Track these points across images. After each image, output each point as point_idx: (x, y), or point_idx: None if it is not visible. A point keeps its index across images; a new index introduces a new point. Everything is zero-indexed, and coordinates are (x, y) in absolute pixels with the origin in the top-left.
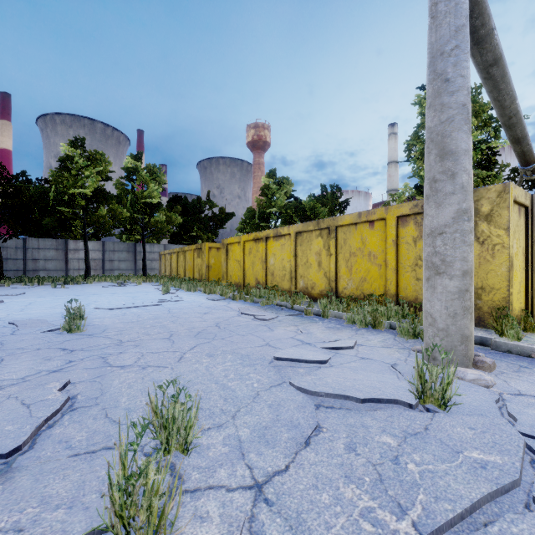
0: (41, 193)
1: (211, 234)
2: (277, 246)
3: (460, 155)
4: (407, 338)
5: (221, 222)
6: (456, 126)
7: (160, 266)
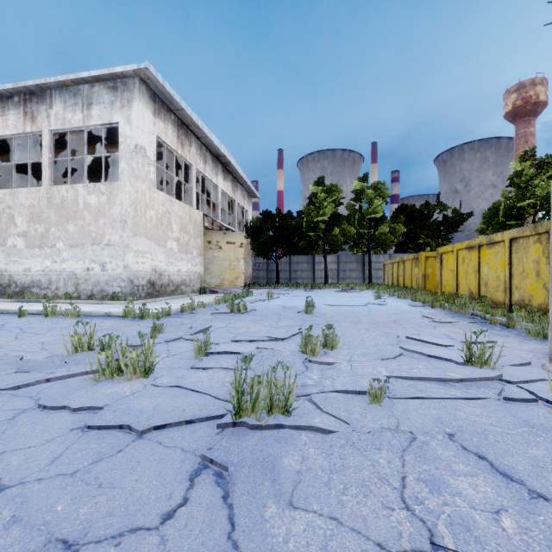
0: (298, 224)
1: (442, 240)
2: (491, 254)
3: None
4: None
5: (454, 226)
6: None
7: (384, 275)
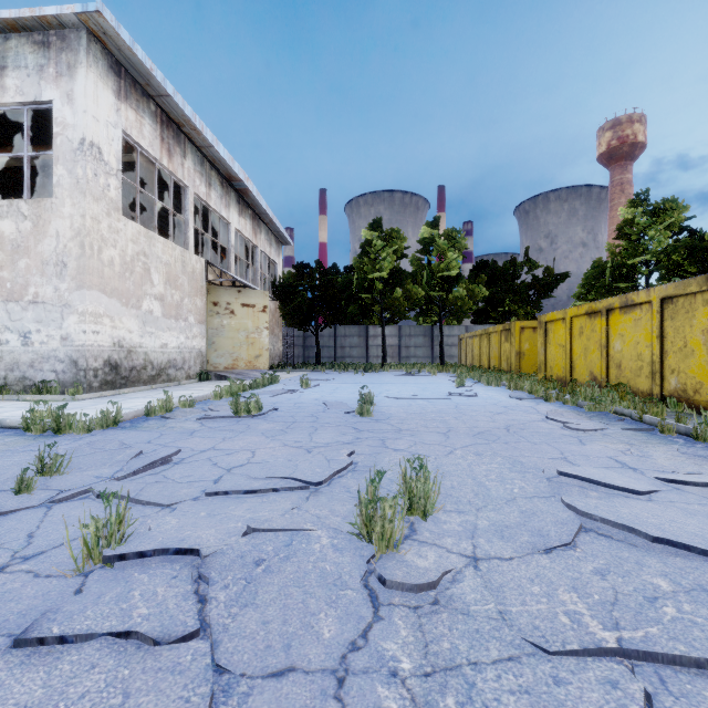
0: (346, 283)
1: (531, 307)
2: (627, 321)
3: None
4: None
5: (547, 289)
6: None
7: (460, 352)
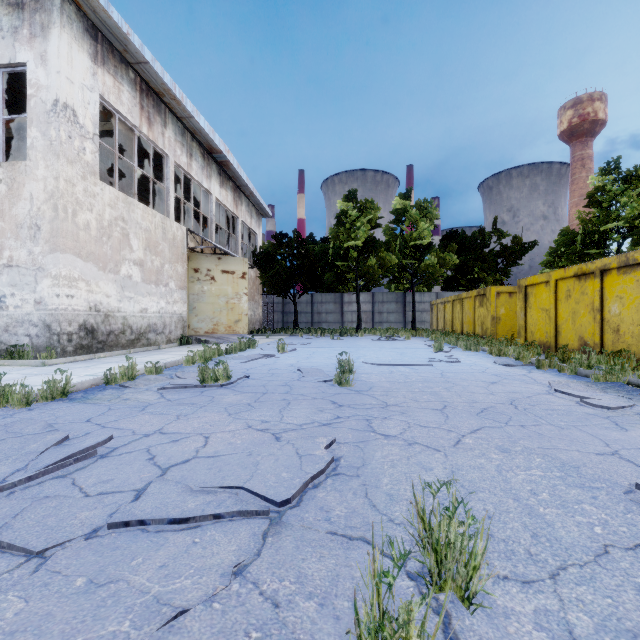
0: (323, 251)
1: (499, 275)
2: (627, 282)
3: None
4: None
5: (515, 257)
6: None
7: (431, 318)
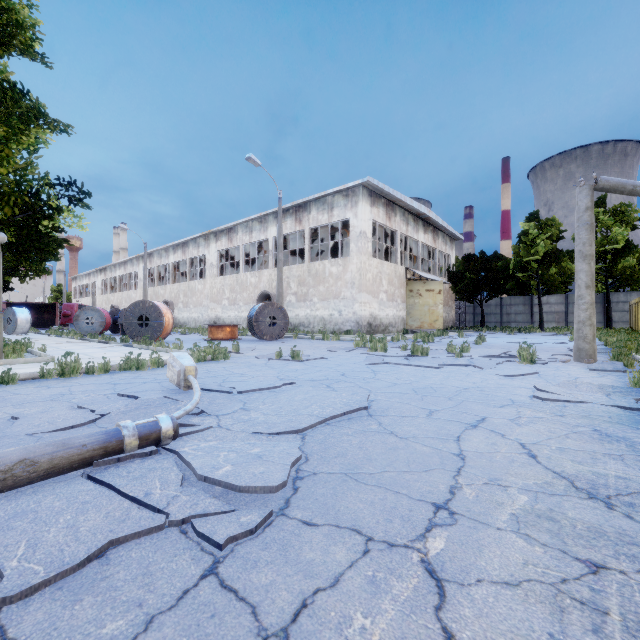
0: (503, 266)
1: None
2: None
3: (577, 272)
4: (612, 360)
5: None
6: (577, 260)
7: (630, 318)
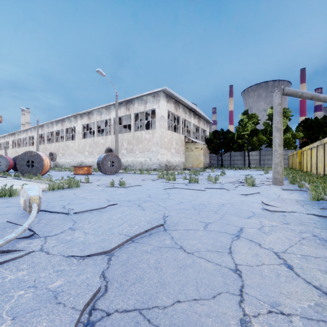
0: (232, 136)
1: None
2: (313, 152)
3: (274, 138)
4: (290, 183)
5: None
6: (274, 131)
7: (288, 162)
